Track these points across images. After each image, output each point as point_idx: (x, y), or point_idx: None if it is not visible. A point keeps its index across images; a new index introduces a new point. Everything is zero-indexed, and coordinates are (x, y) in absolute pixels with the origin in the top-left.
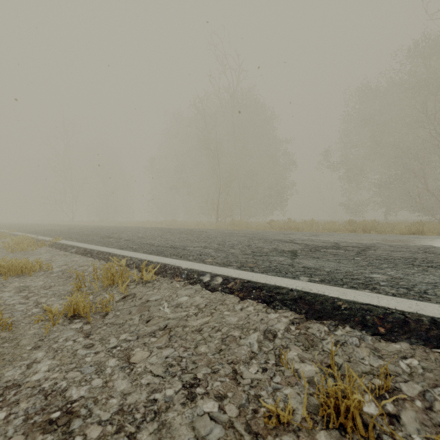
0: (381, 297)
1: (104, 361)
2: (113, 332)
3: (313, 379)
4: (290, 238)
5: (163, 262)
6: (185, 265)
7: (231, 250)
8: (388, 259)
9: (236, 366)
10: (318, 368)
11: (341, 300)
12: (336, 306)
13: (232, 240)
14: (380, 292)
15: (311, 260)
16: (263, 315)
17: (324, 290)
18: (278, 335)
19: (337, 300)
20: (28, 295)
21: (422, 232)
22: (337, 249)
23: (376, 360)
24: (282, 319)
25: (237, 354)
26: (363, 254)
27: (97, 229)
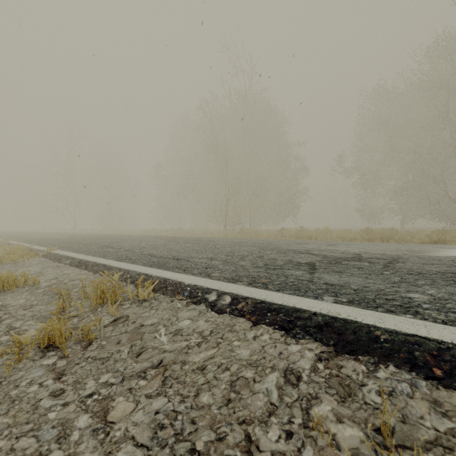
0: (429, 325)
1: (73, 418)
2: (92, 371)
3: (358, 453)
4: (305, 249)
5: (164, 277)
6: (189, 281)
7: (241, 262)
8: (423, 274)
9: (250, 429)
10: (363, 433)
11: (379, 328)
12: (373, 336)
13: (241, 250)
14: (426, 318)
15: (333, 274)
16: (282, 347)
17: (355, 315)
18: (303, 378)
19: (373, 328)
20: (2, 318)
21: (444, 241)
22: (360, 262)
23: (440, 420)
24: (305, 353)
25: (251, 407)
26: (391, 268)
27: (97, 238)
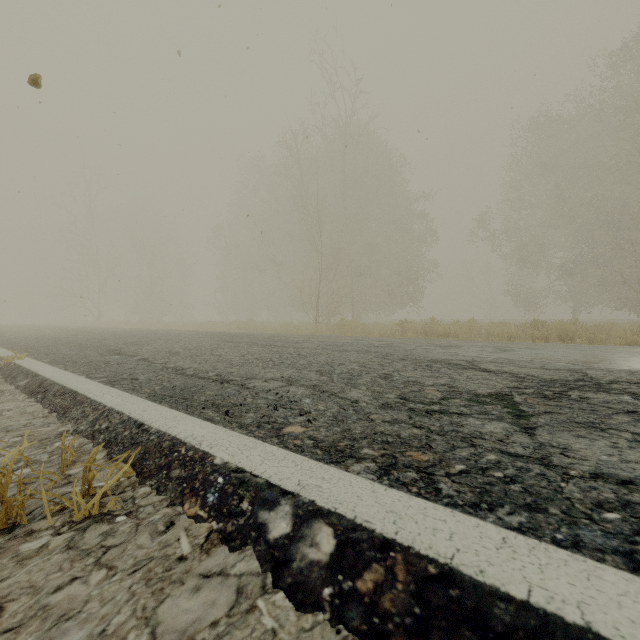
0: None
1: None
2: None
3: None
4: (463, 358)
5: (173, 435)
6: (225, 452)
7: (349, 392)
8: None
9: None
10: None
11: None
12: None
13: (346, 361)
14: None
15: (588, 436)
16: None
17: None
18: None
19: None
20: None
21: None
22: (608, 393)
23: None
24: None
25: None
26: None
27: (114, 336)
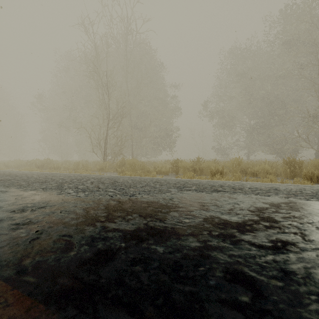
0: None
1: None
2: None
3: None
4: None
5: None
6: None
7: None
8: None
9: None
10: None
11: None
12: None
13: None
14: None
15: None
16: None
17: None
18: None
19: None
20: None
21: None
22: None
23: None
24: None
25: None
26: None
27: None
